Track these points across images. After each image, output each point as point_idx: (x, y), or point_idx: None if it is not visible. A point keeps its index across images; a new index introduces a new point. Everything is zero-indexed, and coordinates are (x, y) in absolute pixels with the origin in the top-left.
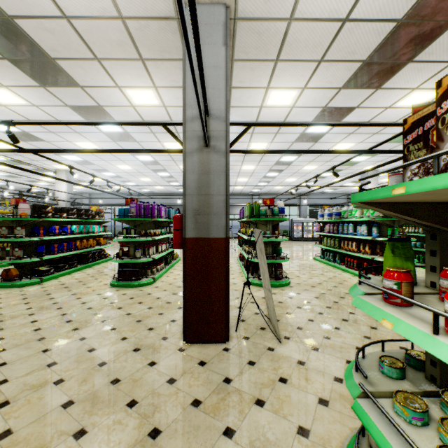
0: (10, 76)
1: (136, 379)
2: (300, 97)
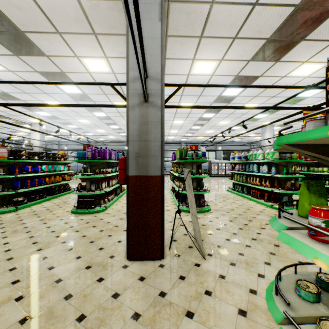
0: None
1: (86, 294)
2: (218, 67)
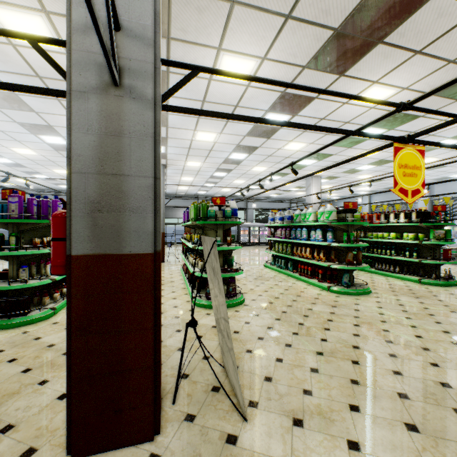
0: None
1: None
2: (258, 72)
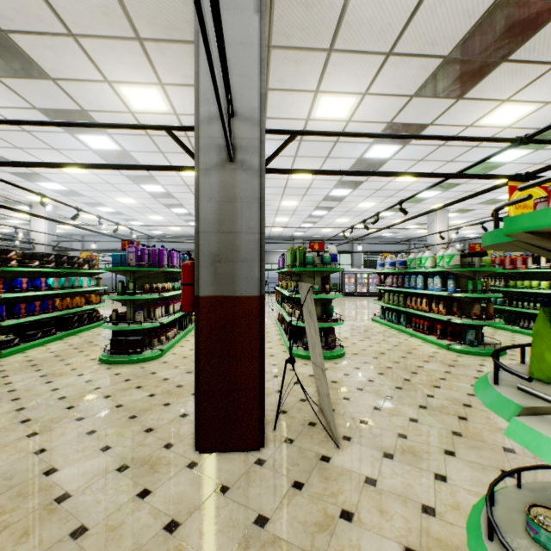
0: None
1: (113, 526)
2: (359, 107)
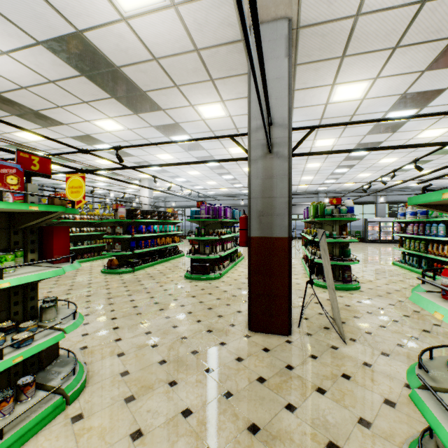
0: (114, 110)
1: (210, 353)
2: (372, 88)
